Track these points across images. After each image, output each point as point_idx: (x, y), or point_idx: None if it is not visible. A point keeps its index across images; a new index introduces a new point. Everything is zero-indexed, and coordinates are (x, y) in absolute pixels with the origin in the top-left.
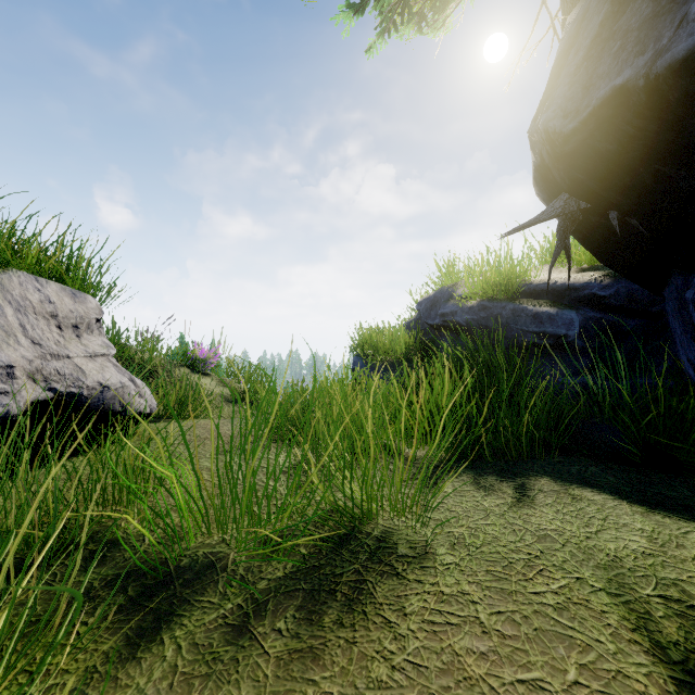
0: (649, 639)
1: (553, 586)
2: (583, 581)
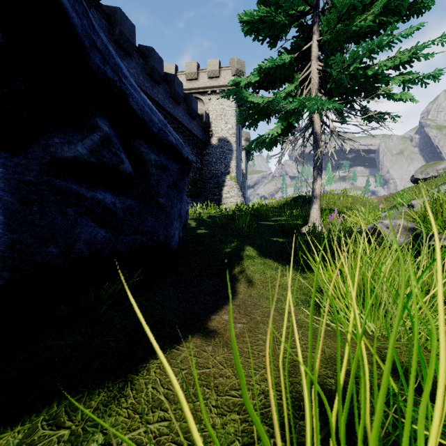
0: (120, 393)
1: (142, 431)
2: (106, 441)
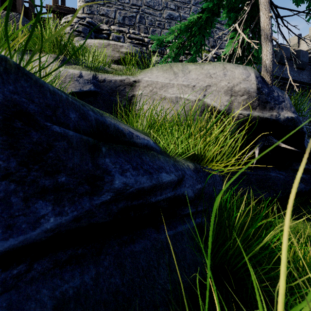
0: None
1: None
2: None
